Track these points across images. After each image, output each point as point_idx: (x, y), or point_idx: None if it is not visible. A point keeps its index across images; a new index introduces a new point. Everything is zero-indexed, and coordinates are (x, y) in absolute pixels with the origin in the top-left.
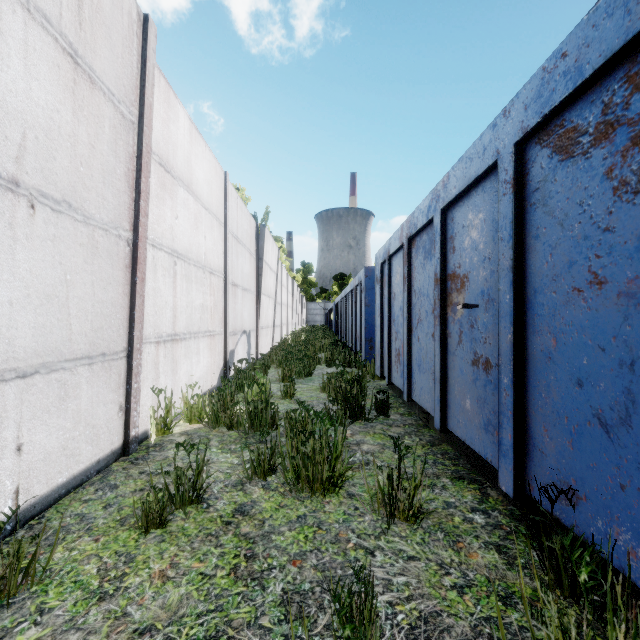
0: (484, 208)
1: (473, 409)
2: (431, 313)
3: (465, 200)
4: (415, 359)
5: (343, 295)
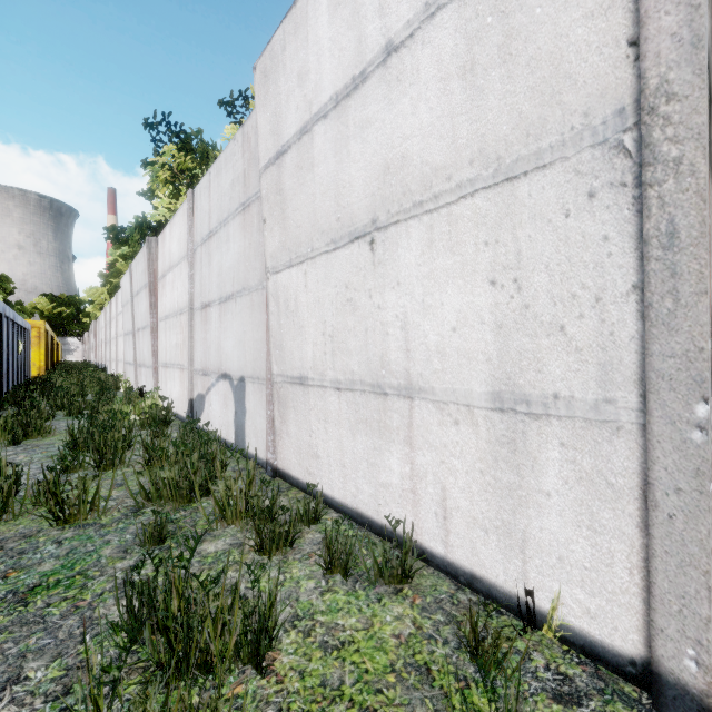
0: None
1: None
2: None
3: None
4: None
5: None
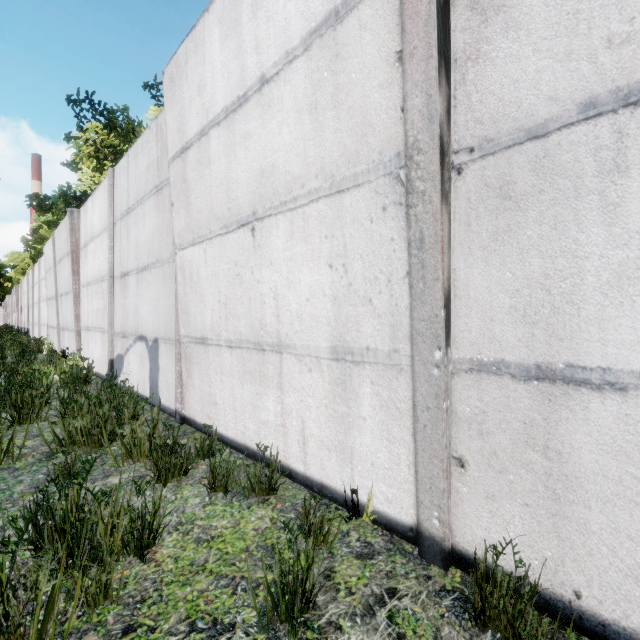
0: None
1: None
2: None
3: None
4: None
5: None
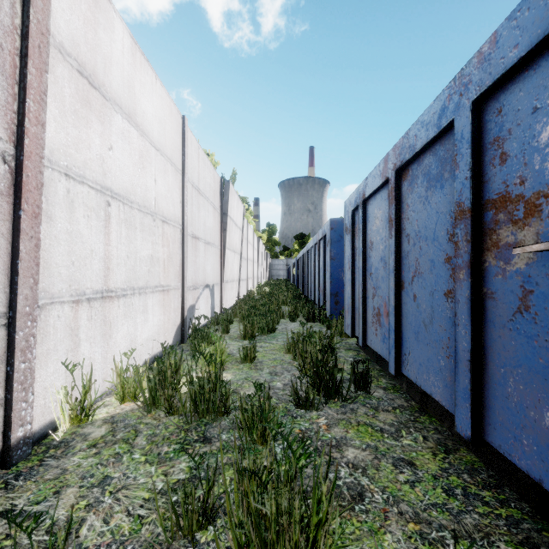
0: None
1: None
2: (443, 263)
3: (542, 61)
4: (408, 323)
5: (305, 250)
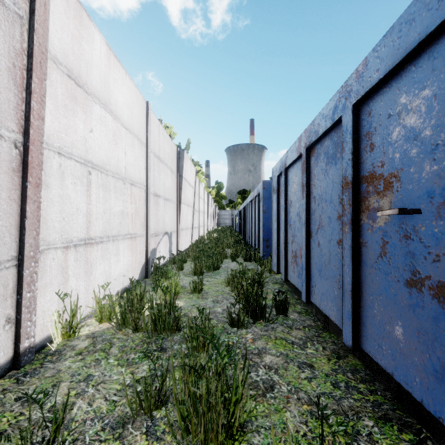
0: (434, 80)
1: (409, 342)
2: (336, 219)
3: (393, 83)
4: (315, 263)
5: (245, 204)
